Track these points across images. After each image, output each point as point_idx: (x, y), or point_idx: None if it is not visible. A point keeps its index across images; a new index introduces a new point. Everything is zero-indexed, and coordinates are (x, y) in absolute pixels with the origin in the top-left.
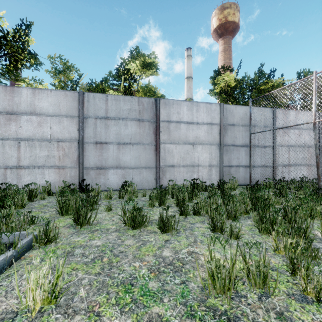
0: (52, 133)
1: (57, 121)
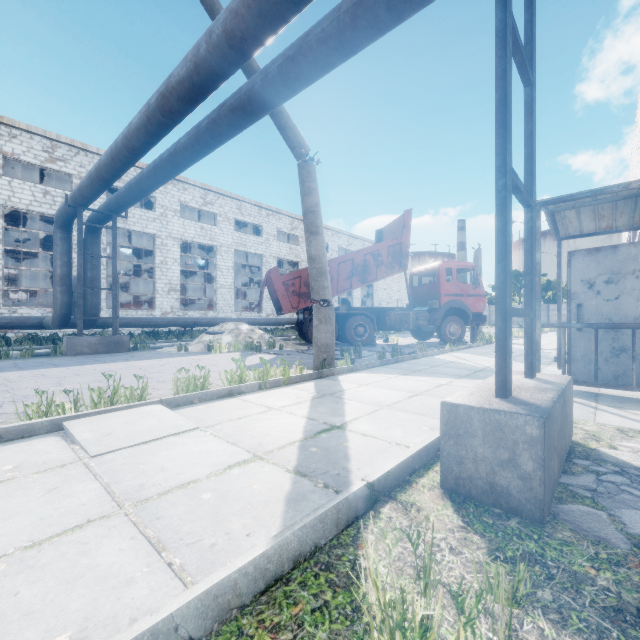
0: (563, 313)
1: (564, 311)
